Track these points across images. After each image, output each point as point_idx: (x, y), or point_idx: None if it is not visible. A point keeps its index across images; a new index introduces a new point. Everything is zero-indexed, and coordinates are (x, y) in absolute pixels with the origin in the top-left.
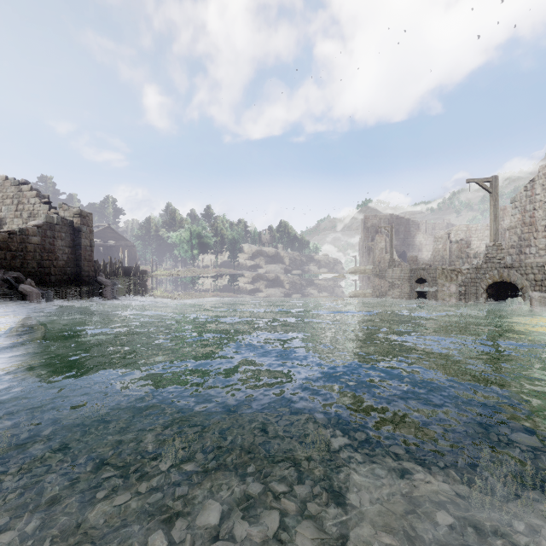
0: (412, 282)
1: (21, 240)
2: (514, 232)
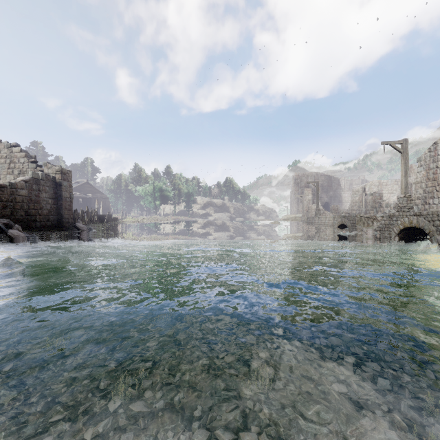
0: (335, 228)
1: (11, 192)
2: (420, 186)
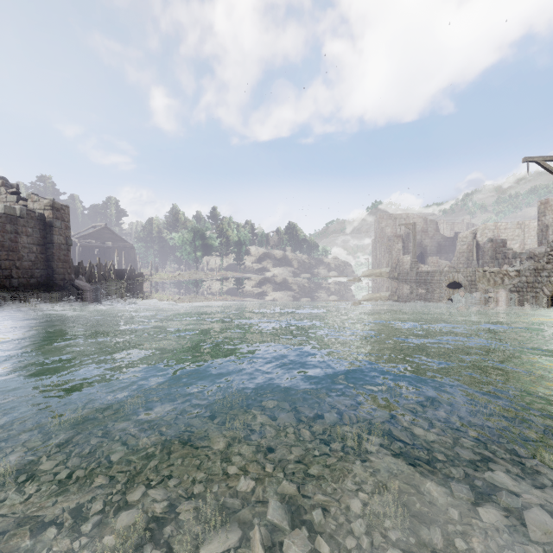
0: (442, 287)
1: None
2: None
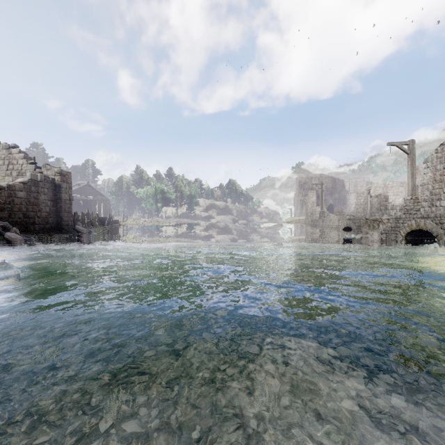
0: (340, 230)
1: (9, 194)
2: (427, 188)
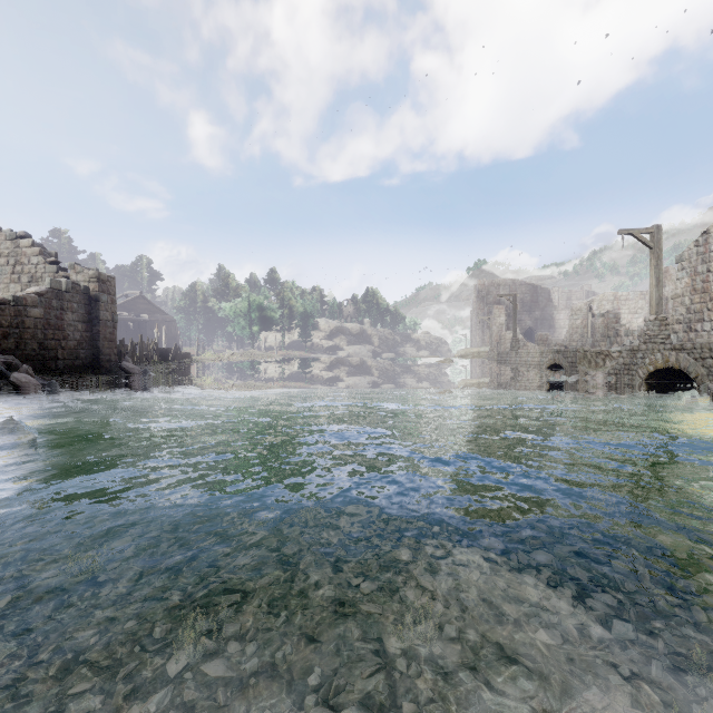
0: (543, 369)
1: (16, 312)
2: (681, 302)
